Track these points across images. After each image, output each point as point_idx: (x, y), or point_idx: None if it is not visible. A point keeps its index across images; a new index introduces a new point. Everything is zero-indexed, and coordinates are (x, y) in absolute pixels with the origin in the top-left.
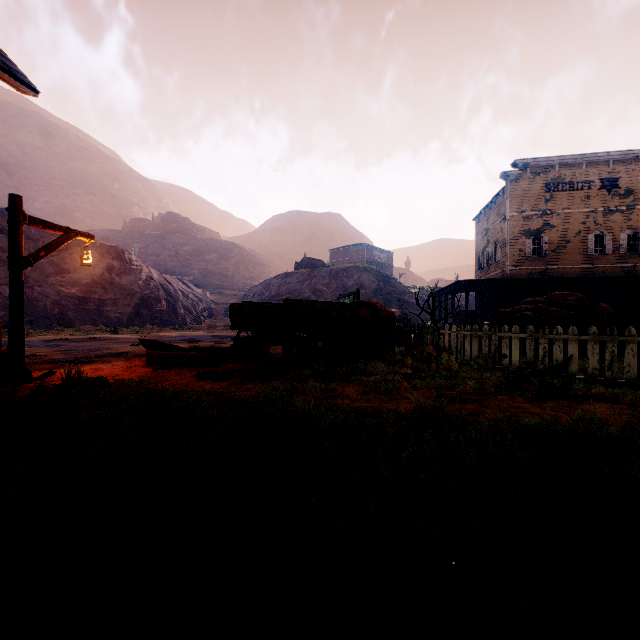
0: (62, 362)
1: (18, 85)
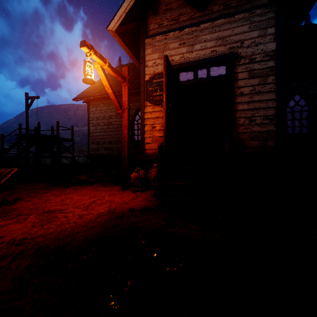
0: (181, 261)
1: (114, 36)
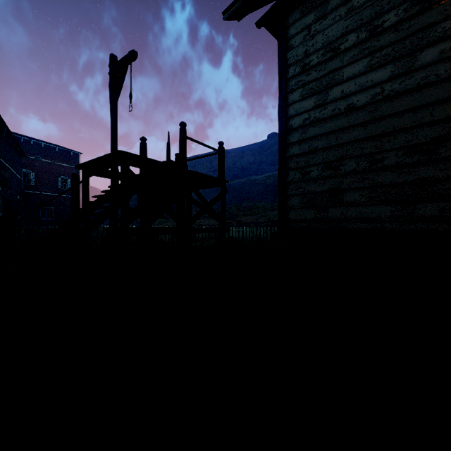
0: None
1: None
